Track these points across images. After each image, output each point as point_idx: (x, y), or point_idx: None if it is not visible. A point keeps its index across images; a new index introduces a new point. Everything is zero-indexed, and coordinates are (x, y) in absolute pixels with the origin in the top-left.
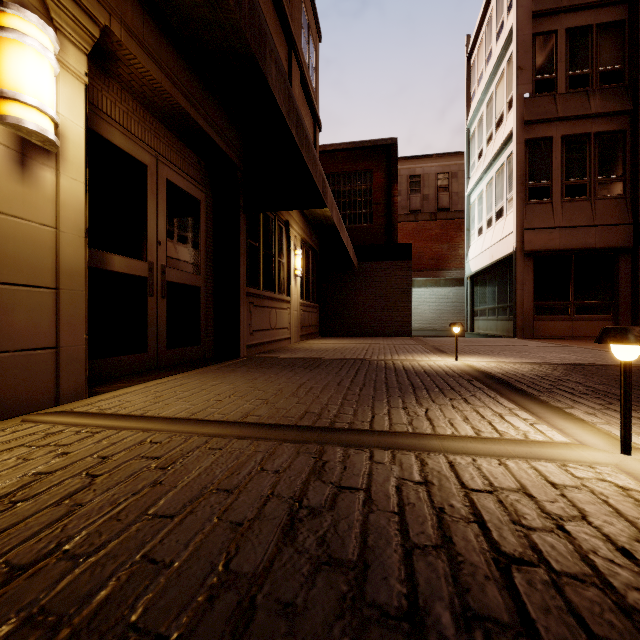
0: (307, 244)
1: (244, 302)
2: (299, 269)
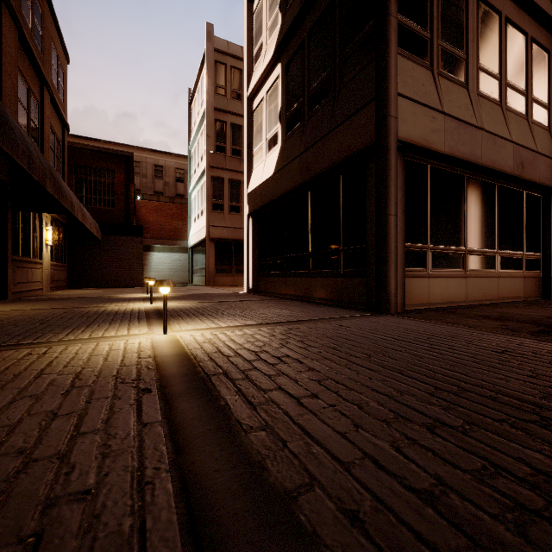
0: (56, 219)
1: (10, 265)
2: (50, 240)
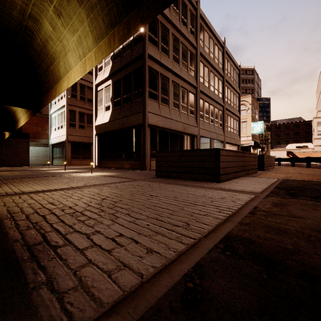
0: None
1: None
2: None
